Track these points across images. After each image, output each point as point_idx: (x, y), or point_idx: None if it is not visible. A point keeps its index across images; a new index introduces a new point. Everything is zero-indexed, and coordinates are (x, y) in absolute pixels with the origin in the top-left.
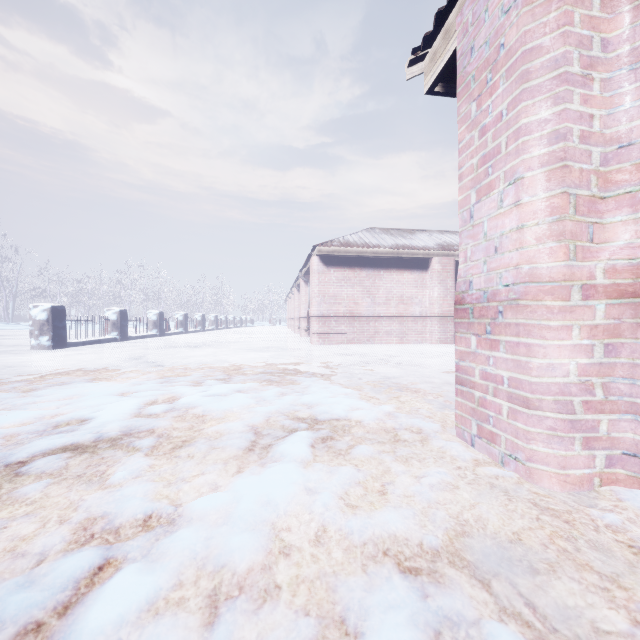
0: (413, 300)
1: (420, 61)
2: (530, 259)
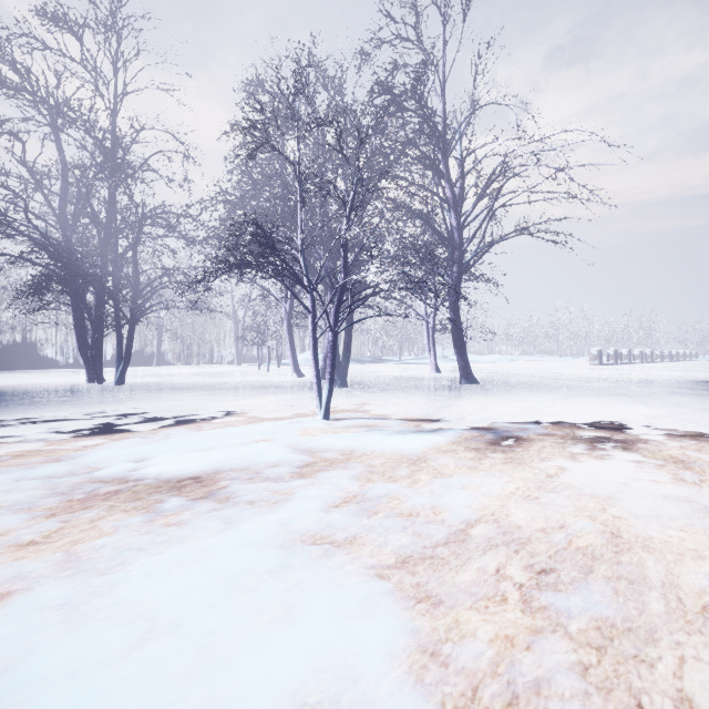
0: None
1: None
2: None
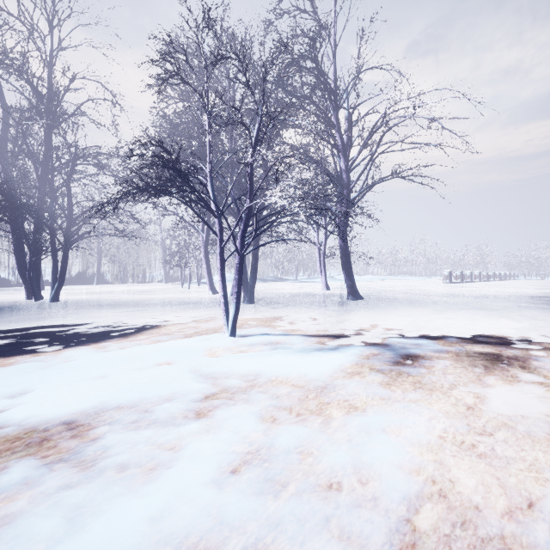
0: None
1: None
2: None
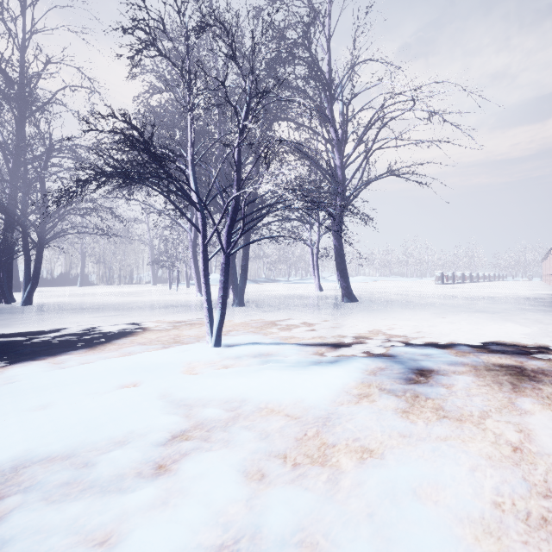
0: None
1: None
2: None
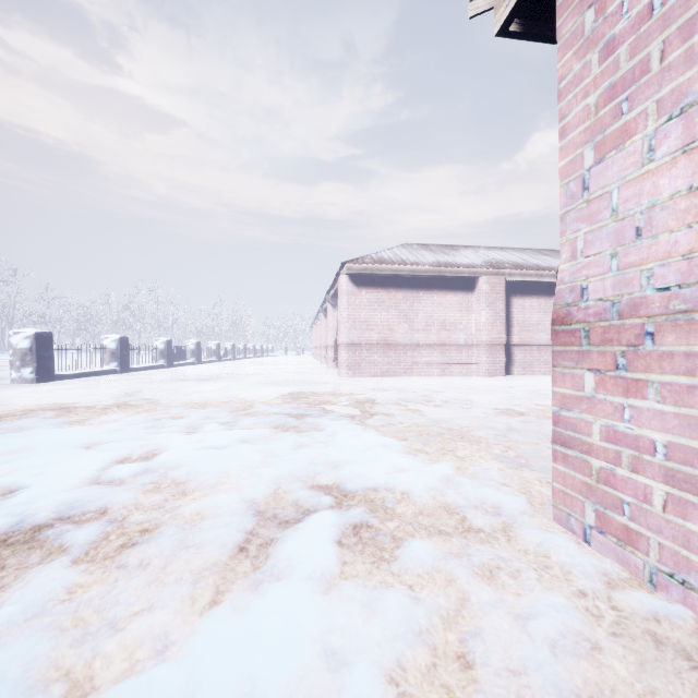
0: (457, 326)
1: None
2: None
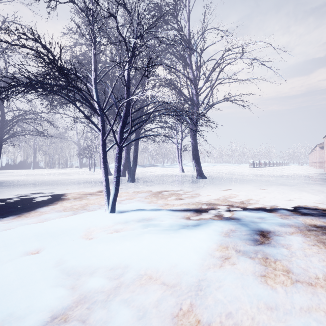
0: None
1: (324, 138)
2: (325, 159)
